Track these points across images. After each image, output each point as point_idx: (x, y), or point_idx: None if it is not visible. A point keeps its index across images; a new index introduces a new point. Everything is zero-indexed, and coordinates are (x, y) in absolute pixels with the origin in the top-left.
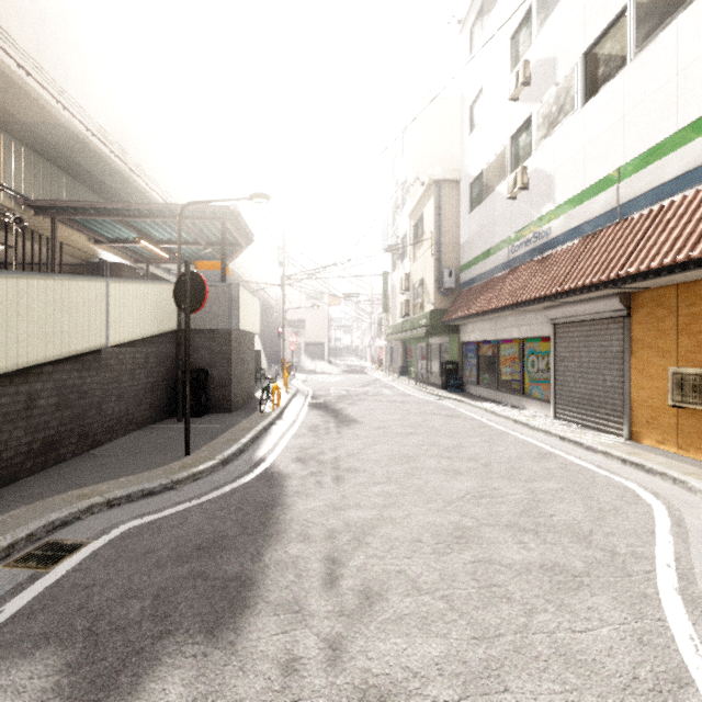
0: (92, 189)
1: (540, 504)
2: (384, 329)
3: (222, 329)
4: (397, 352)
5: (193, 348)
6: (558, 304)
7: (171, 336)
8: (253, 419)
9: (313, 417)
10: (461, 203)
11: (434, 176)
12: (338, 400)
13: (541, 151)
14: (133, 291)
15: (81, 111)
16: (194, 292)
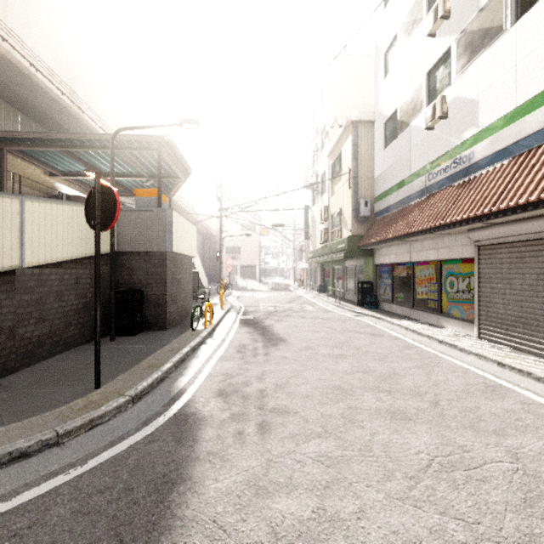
0: (47, 128)
1: (540, 483)
2: (305, 254)
3: (157, 252)
4: (316, 273)
5: (130, 269)
6: (486, 225)
7: (108, 258)
8: (184, 338)
9: (242, 335)
10: (375, 141)
11: (352, 117)
12: (266, 317)
13: (462, 79)
14: (58, 211)
15: (24, 46)
16: (106, 207)
